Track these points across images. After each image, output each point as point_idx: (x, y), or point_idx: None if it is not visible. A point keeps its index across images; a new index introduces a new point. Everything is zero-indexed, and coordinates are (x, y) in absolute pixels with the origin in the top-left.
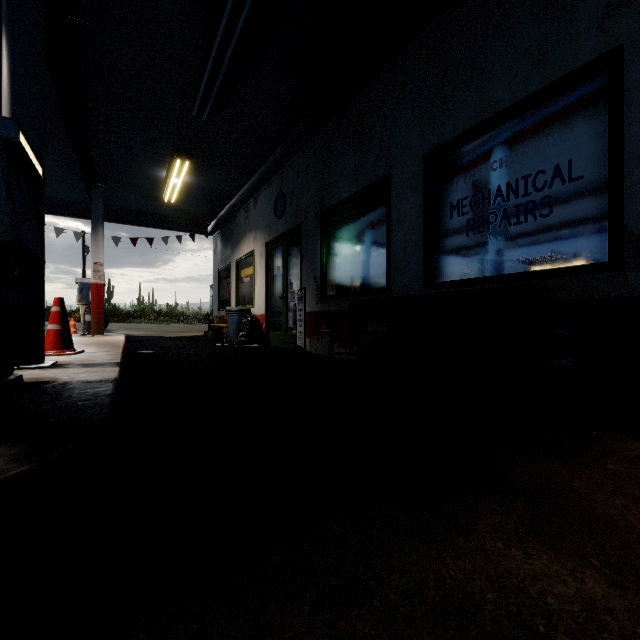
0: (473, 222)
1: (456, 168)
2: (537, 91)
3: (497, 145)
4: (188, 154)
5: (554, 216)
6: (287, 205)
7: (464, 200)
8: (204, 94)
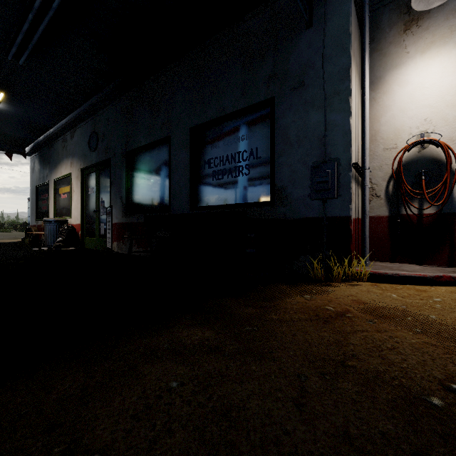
0: (215, 173)
1: (207, 140)
2: (243, 108)
3: (226, 132)
4: (3, 87)
5: (250, 175)
6: (99, 142)
7: (211, 159)
8: (20, 45)
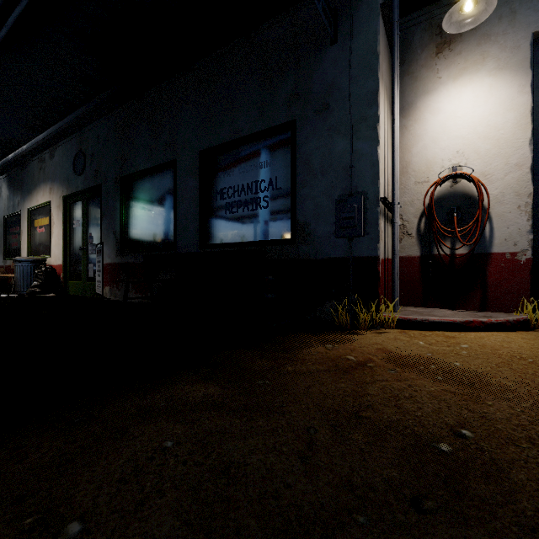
0: (229, 205)
1: (219, 166)
2: (261, 131)
3: (242, 157)
4: None
5: (269, 208)
6: (87, 165)
7: (224, 189)
8: None
